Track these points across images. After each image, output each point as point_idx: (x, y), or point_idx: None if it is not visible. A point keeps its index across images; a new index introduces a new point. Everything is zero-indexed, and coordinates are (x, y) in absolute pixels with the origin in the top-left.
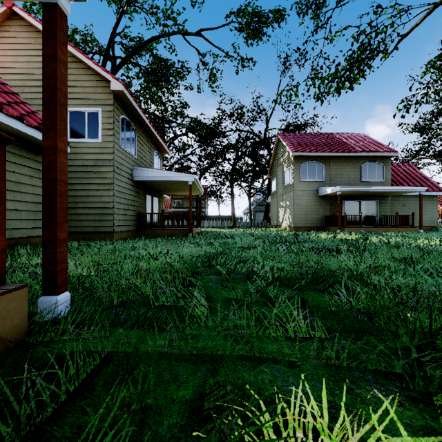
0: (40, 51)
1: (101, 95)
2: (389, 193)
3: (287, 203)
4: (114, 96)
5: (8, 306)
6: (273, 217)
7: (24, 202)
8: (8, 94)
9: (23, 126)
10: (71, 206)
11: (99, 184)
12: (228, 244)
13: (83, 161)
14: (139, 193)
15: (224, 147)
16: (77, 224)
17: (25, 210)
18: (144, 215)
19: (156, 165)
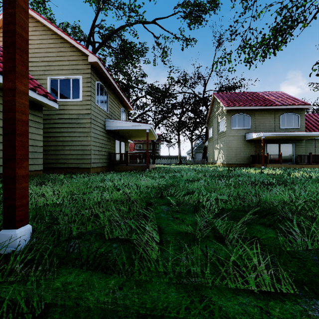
0: (39, 36)
1: (81, 66)
2: (304, 137)
3: (221, 146)
4: (91, 66)
5: None
6: (209, 156)
7: None
8: None
9: None
10: (60, 148)
11: (80, 132)
12: (176, 177)
13: (69, 115)
14: (110, 139)
15: (173, 105)
16: (64, 161)
17: None
18: (114, 155)
19: (123, 118)
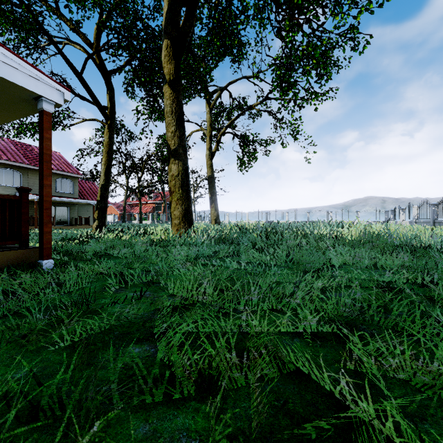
0: None
1: None
2: (75, 202)
3: None
4: None
5: None
6: None
7: None
8: None
9: None
10: None
11: None
12: None
13: None
14: None
15: None
16: None
17: None
18: None
19: None
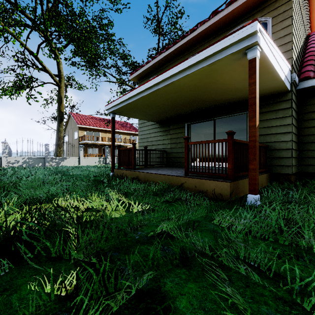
0: None
1: None
2: None
3: None
4: None
5: (223, 186)
6: None
7: None
8: None
9: None
10: None
11: None
12: None
13: None
14: None
15: None
16: None
17: None
18: None
19: None
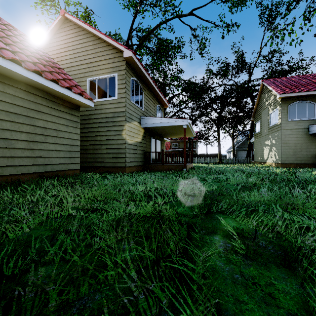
0: (80, 40)
1: (117, 63)
2: None
3: (273, 142)
4: (126, 62)
5: None
6: (256, 154)
7: (62, 145)
8: (54, 68)
9: (58, 87)
10: (98, 148)
11: (115, 131)
12: (221, 181)
13: (106, 114)
14: (146, 137)
15: (212, 99)
16: (101, 160)
17: (63, 150)
18: (149, 153)
19: (158, 116)
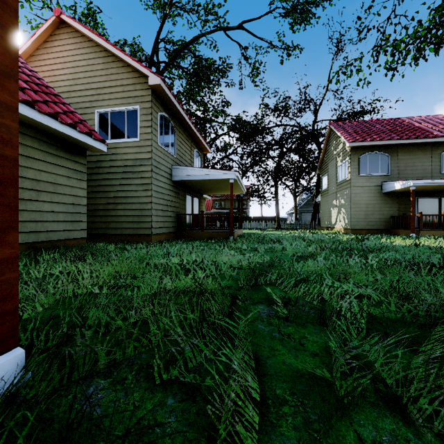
0: (84, 55)
1: (139, 92)
2: None
3: (342, 202)
4: (152, 91)
5: None
6: (323, 217)
7: (61, 204)
8: (49, 95)
9: (57, 124)
10: (112, 208)
11: (137, 185)
12: (276, 251)
13: (123, 161)
14: (179, 194)
15: (268, 143)
16: (117, 225)
17: (62, 212)
18: (183, 216)
19: (196, 164)
